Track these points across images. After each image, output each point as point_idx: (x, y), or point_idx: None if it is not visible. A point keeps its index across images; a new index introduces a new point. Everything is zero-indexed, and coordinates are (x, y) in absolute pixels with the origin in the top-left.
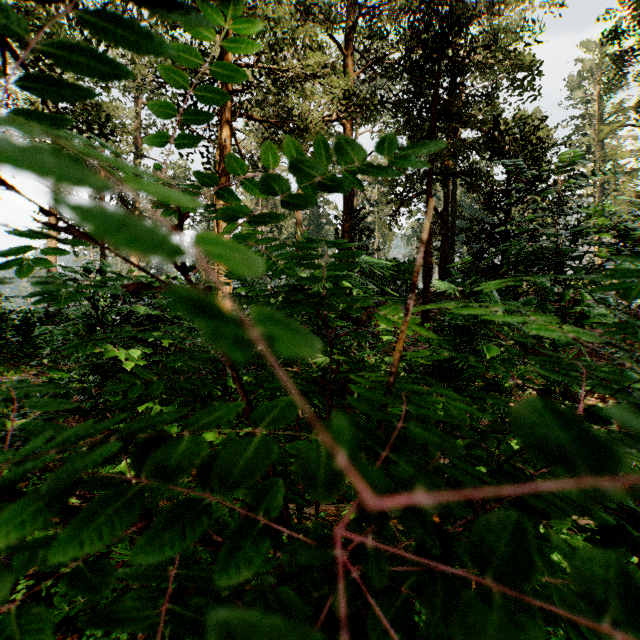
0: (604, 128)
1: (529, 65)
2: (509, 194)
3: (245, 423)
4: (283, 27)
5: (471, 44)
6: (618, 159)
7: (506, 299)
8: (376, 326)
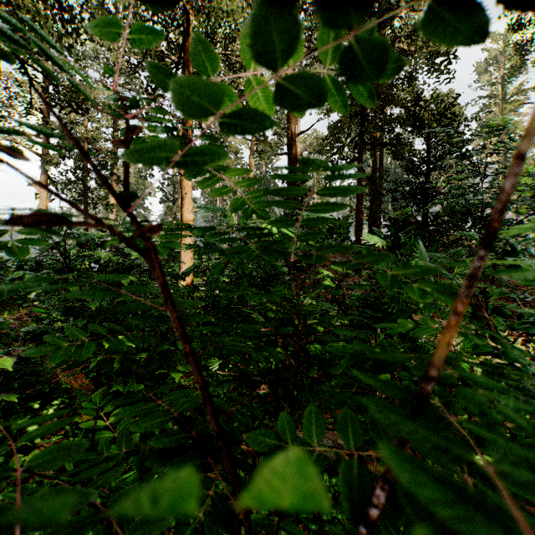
0: (507, 106)
1: (445, 52)
2: (429, 161)
3: (204, 357)
4: (237, 18)
5: (396, 34)
6: (518, 132)
7: (431, 250)
8: (315, 273)
